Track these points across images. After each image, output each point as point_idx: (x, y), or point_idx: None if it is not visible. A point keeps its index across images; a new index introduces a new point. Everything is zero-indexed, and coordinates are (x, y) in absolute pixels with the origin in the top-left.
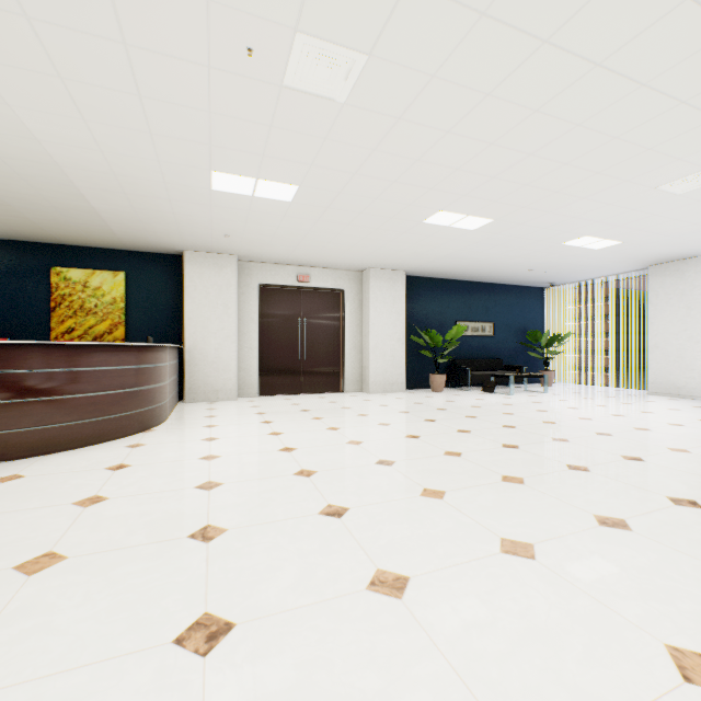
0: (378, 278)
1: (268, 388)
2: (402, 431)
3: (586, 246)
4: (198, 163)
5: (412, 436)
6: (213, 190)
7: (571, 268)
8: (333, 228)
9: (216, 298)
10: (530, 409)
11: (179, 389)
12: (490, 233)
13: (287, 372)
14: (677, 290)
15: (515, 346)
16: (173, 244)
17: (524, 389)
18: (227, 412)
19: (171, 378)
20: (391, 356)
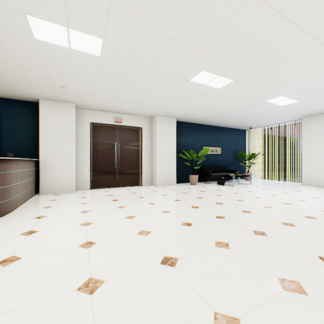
0: (161, 121)
1: (96, 184)
2: (178, 218)
3: (278, 103)
4: (9, 2)
5: (186, 223)
6: (36, 39)
7: (263, 118)
8: (133, 83)
9: (61, 129)
10: (250, 196)
11: (36, 186)
12: (228, 92)
13: (108, 175)
14: (318, 130)
15: (232, 160)
16: (29, 93)
17: (238, 182)
18: (62, 202)
19: (22, 180)
20: (168, 165)
